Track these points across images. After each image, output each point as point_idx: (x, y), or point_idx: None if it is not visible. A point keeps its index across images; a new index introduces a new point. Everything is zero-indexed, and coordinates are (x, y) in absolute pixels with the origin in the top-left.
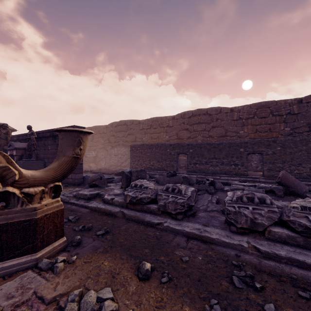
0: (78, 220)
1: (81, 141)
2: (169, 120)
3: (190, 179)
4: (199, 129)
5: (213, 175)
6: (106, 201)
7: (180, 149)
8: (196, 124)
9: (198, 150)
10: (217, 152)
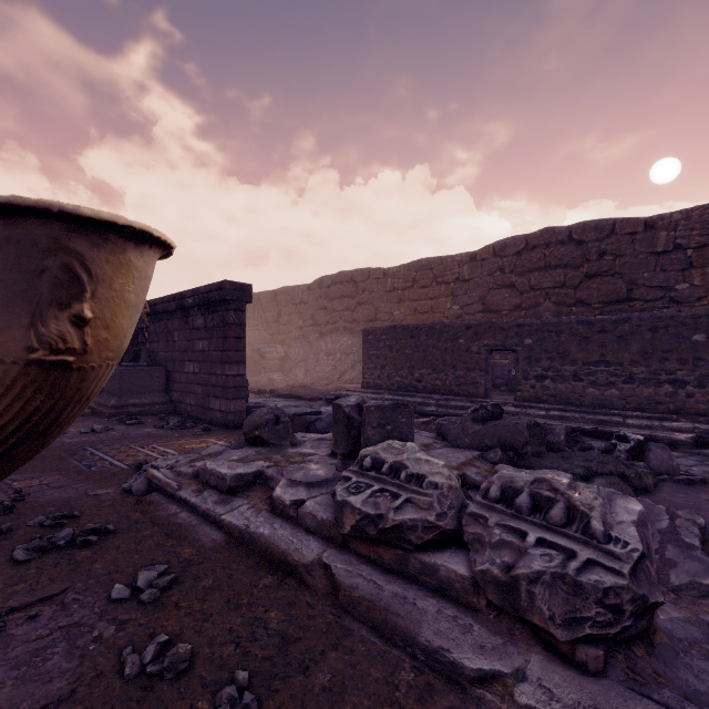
0: (167, 595)
1: (81, 277)
2: (462, 265)
3: (546, 427)
4: (546, 284)
5: (598, 411)
6: (279, 507)
7: (494, 337)
8: (536, 271)
9: (550, 341)
10: (612, 345)
